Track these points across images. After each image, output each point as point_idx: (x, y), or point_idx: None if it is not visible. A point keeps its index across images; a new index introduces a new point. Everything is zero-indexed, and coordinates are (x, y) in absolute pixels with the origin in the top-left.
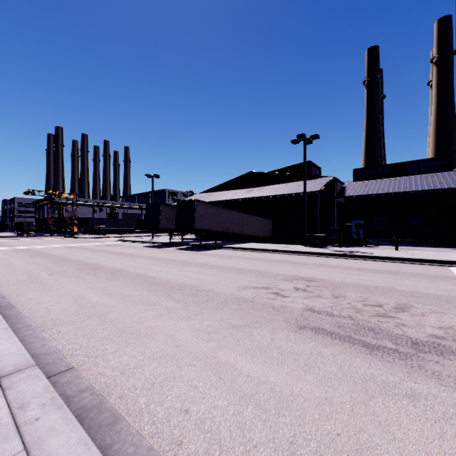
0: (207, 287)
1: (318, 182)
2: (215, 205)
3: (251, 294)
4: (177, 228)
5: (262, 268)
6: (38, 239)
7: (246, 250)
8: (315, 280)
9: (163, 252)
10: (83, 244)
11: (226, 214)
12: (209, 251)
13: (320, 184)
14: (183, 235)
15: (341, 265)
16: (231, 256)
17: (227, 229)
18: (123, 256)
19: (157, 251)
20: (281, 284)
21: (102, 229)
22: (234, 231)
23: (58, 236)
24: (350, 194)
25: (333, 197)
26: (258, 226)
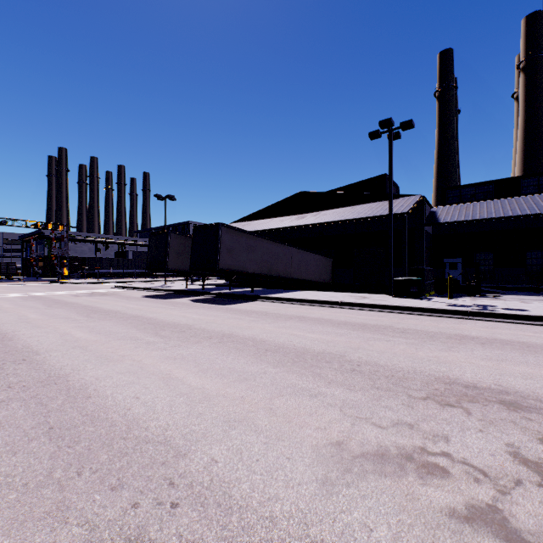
0: (210, 457)
1: (400, 202)
2: (251, 234)
3: (398, 542)
4: (193, 268)
5: (348, 347)
6: (6, 285)
7: (301, 303)
8: (525, 402)
9: (165, 307)
10: (58, 292)
11: (268, 247)
12: (240, 305)
13: (405, 204)
14: (204, 279)
15: (503, 338)
16: (277, 316)
17: (269, 271)
18: (89, 314)
19: (157, 304)
20: (450, 431)
21: (104, 272)
22: (279, 273)
23: (42, 281)
24: (446, 220)
25: (421, 225)
26: (314, 267)
